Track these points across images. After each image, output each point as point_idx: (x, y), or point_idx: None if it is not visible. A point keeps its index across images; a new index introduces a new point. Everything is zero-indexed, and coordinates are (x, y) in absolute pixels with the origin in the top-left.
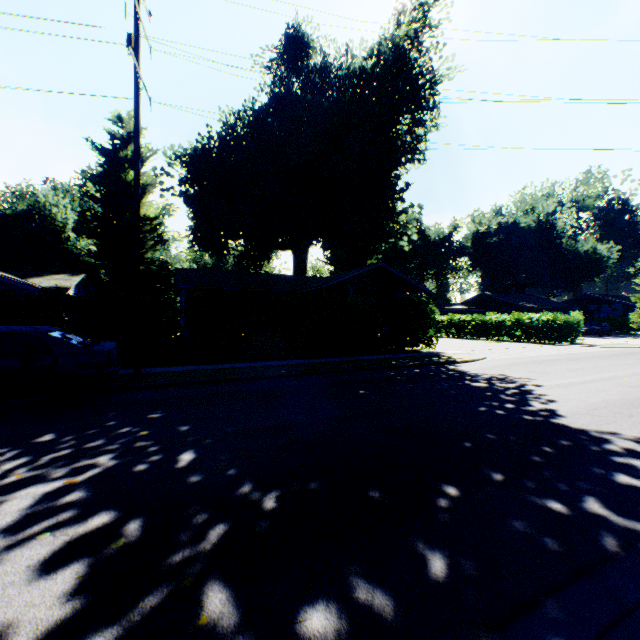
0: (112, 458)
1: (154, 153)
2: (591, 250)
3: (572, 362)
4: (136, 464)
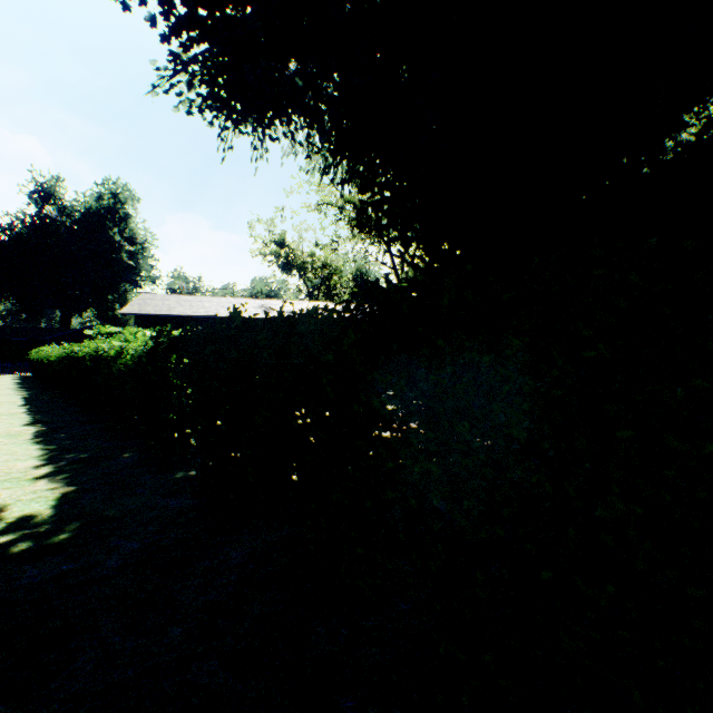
0: None
1: None
2: None
3: None
4: None
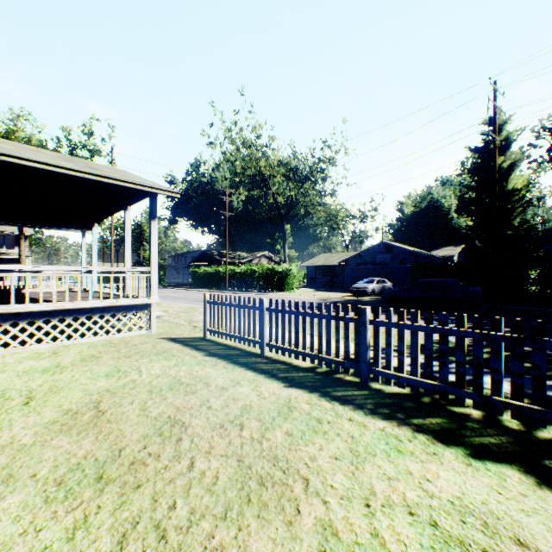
0: None
1: (520, 132)
2: None
3: None
4: (485, 327)
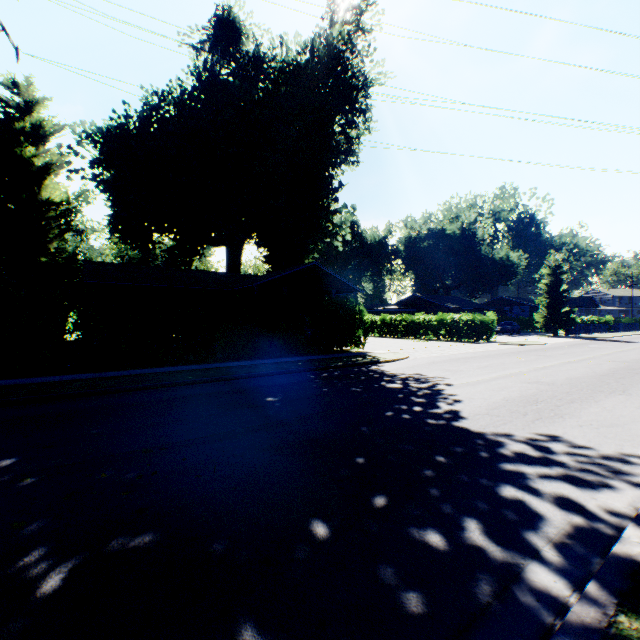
0: None
1: (61, 128)
2: (505, 257)
3: (484, 359)
4: None
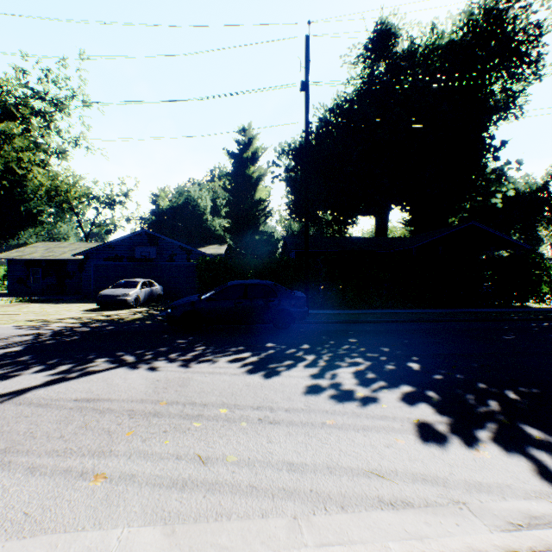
0: (364, 360)
1: (265, 151)
2: None
3: None
4: (384, 365)
